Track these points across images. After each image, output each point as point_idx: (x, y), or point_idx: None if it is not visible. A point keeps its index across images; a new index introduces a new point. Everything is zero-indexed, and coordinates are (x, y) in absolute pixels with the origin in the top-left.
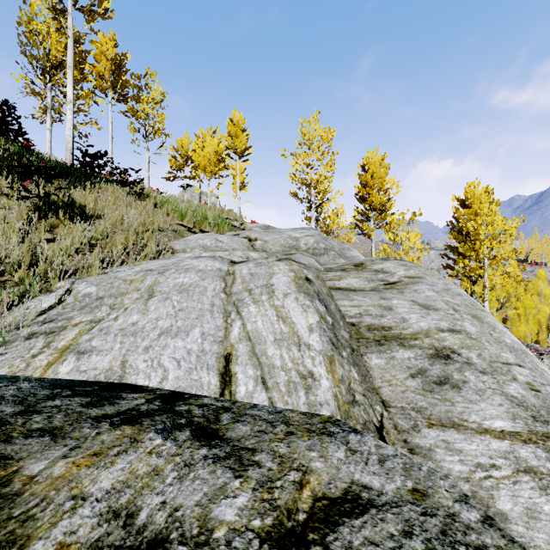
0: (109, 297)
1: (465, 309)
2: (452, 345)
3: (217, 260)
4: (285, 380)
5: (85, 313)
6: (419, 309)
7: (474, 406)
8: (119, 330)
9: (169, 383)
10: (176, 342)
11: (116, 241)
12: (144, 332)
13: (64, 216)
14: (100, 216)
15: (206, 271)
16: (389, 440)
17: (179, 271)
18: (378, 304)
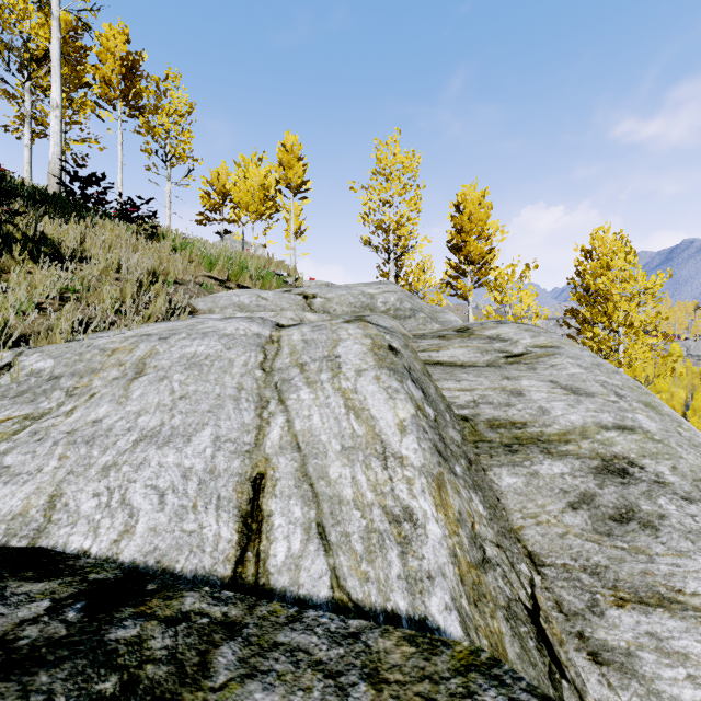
0: (70, 377)
1: (631, 394)
2: (627, 451)
3: (256, 322)
4: (362, 527)
5: (21, 402)
6: (564, 394)
7: (688, 561)
8: (66, 433)
9: (134, 543)
10: (164, 455)
11: (103, 293)
12: (110, 436)
13: (25, 257)
14: (86, 260)
15: (236, 336)
16: (553, 635)
17: (192, 335)
18: (500, 387)
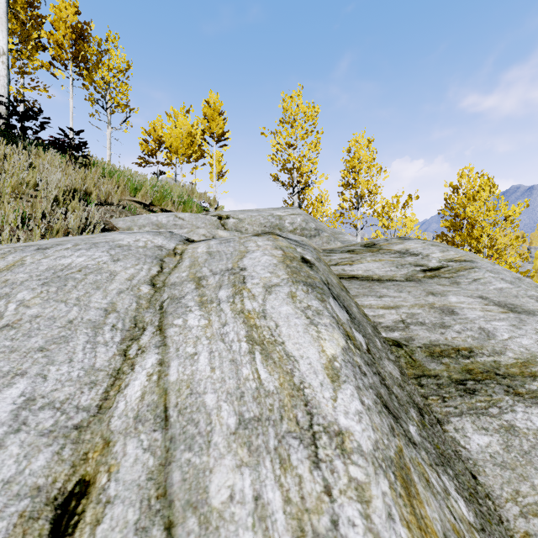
0: None
1: None
2: None
3: (162, 236)
4: None
5: None
6: (502, 312)
7: None
8: None
9: None
10: None
11: (4, 205)
12: None
13: None
14: (1, 177)
15: (132, 247)
16: None
17: (78, 246)
18: (427, 303)
